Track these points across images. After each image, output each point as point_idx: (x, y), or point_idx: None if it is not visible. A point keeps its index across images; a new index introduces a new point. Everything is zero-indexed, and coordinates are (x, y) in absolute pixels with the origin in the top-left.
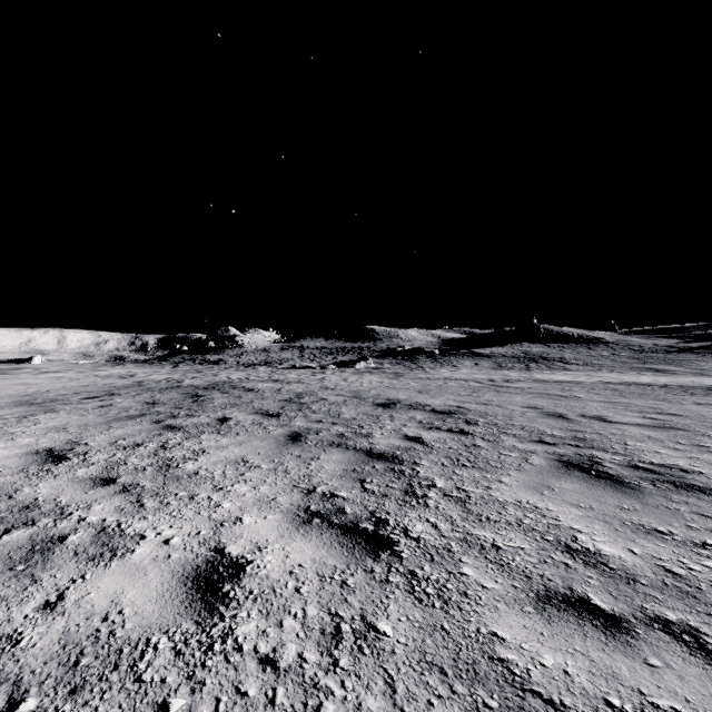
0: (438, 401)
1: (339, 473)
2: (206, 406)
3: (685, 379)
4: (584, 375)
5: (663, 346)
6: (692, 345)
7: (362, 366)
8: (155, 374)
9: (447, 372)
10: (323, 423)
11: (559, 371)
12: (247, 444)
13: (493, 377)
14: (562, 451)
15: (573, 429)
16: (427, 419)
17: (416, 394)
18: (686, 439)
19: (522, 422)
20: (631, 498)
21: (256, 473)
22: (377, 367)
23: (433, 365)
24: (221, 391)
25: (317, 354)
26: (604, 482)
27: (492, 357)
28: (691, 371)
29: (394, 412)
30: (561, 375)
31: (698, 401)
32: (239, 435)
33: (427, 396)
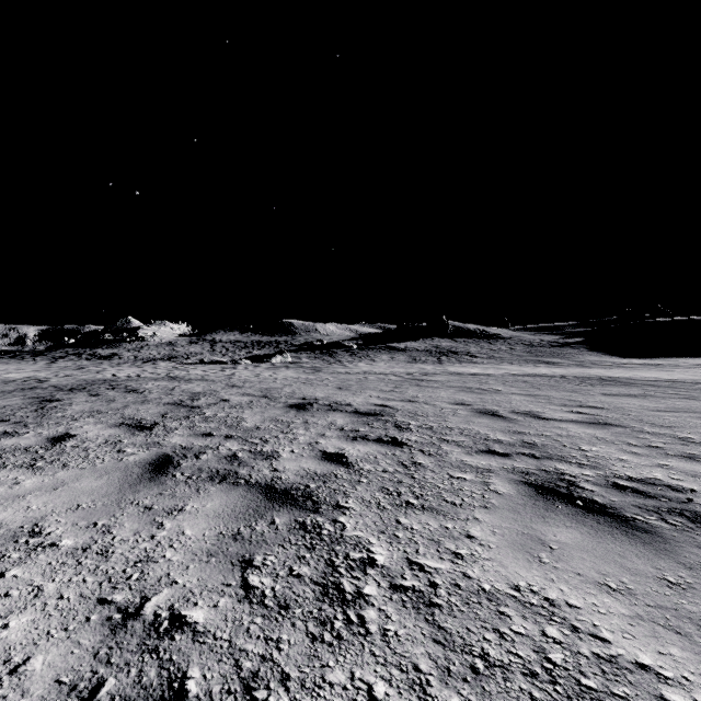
0: (361, 398)
1: (208, 545)
2: (49, 416)
3: (575, 371)
4: (491, 367)
5: (548, 341)
6: (569, 341)
7: (278, 360)
8: (15, 372)
9: (366, 365)
10: (212, 437)
11: (467, 363)
12: (68, 486)
13: (411, 371)
14: (521, 465)
15: (516, 431)
16: (350, 425)
17: (336, 391)
18: (634, 439)
19: (458, 423)
20: (662, 556)
21: (35, 566)
22: (295, 361)
23: (351, 359)
24: (92, 392)
25: (230, 348)
26: (604, 521)
27: (407, 351)
28: (573, 363)
29: (310, 415)
30: (471, 368)
31: (602, 391)
32: (66, 468)
33: (348, 393)
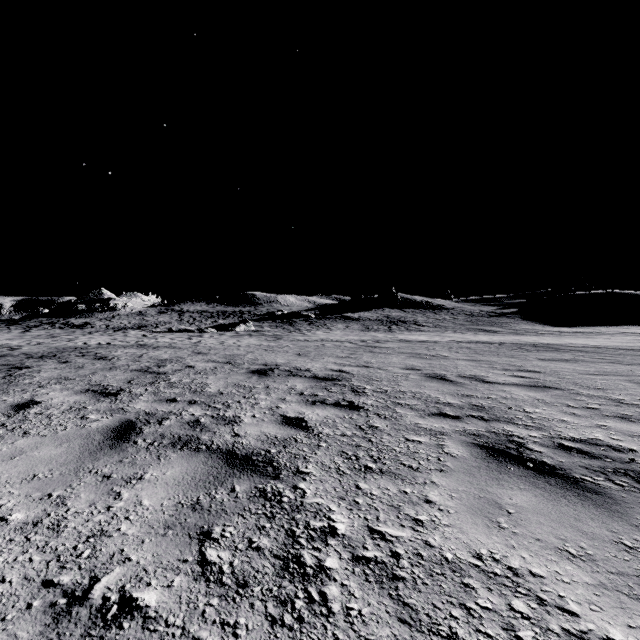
0: (319, 364)
1: (166, 516)
2: (16, 383)
3: (511, 338)
4: (436, 335)
5: (486, 312)
6: (505, 311)
7: (242, 329)
8: None
9: (323, 334)
10: (176, 402)
11: (415, 332)
12: (26, 455)
13: (364, 338)
14: (472, 427)
15: (464, 394)
16: (309, 390)
17: (295, 357)
18: (572, 401)
19: (410, 387)
20: (615, 518)
21: None
22: (257, 330)
23: (310, 328)
24: (61, 359)
25: (197, 317)
26: (556, 483)
27: (360, 320)
28: (509, 331)
29: (271, 380)
30: (419, 335)
31: (538, 356)
32: (26, 435)
33: (307, 359)
